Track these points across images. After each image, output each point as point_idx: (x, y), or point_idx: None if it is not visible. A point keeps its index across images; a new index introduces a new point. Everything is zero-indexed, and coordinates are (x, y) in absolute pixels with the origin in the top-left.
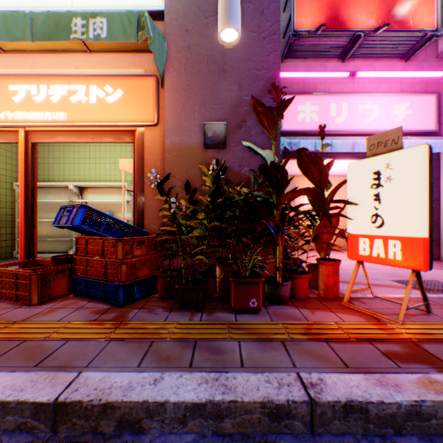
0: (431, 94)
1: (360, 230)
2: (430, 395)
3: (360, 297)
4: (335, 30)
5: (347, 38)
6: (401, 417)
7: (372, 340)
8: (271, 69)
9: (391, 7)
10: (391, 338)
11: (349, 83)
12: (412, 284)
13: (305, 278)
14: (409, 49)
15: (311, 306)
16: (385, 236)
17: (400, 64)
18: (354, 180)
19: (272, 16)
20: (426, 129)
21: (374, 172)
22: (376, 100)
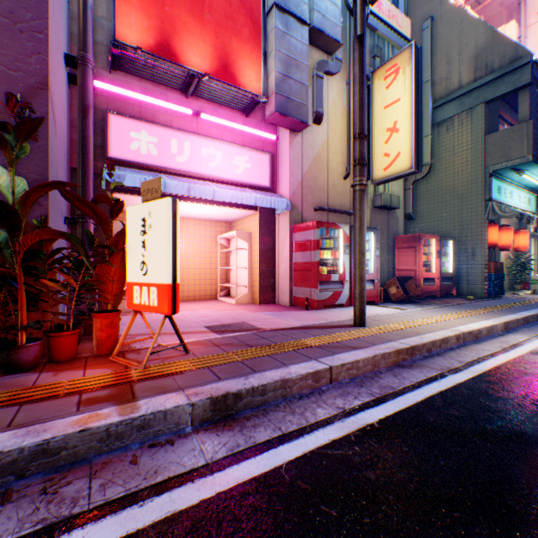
0: (267, 154)
1: (135, 277)
2: (70, 430)
3: (145, 347)
4: (168, 59)
5: (184, 74)
6: (27, 460)
7: (88, 391)
8: (35, 75)
9: (225, 60)
10: (113, 384)
11: (195, 122)
12: (217, 328)
13: (70, 335)
14: (247, 106)
15: (67, 367)
16: (149, 283)
17: (243, 118)
18: (131, 225)
19: (36, 7)
20: (263, 184)
21: (143, 219)
22: (219, 146)
